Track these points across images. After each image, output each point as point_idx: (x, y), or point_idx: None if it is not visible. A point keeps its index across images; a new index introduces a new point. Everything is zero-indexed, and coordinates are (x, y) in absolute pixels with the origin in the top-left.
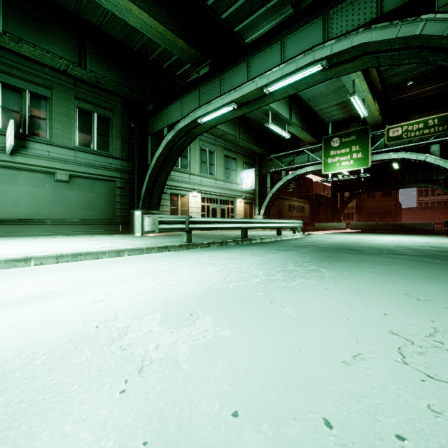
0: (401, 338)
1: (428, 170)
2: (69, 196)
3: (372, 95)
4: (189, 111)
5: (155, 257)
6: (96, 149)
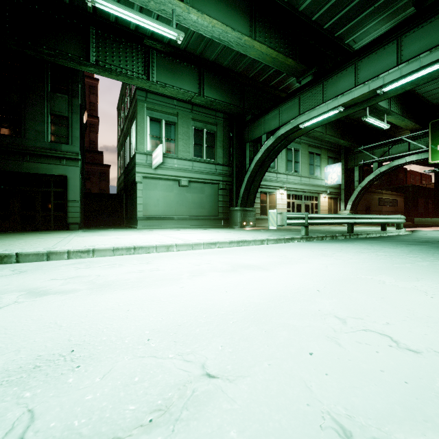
0: None
1: None
2: (188, 197)
3: None
4: (287, 118)
5: (297, 245)
6: (205, 158)
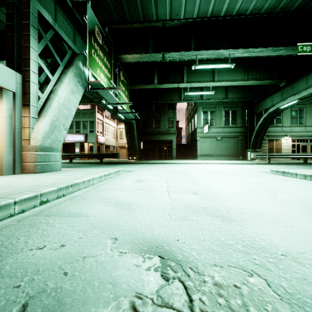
0: None
1: None
2: (221, 145)
3: None
4: (275, 102)
5: (254, 165)
6: (230, 125)
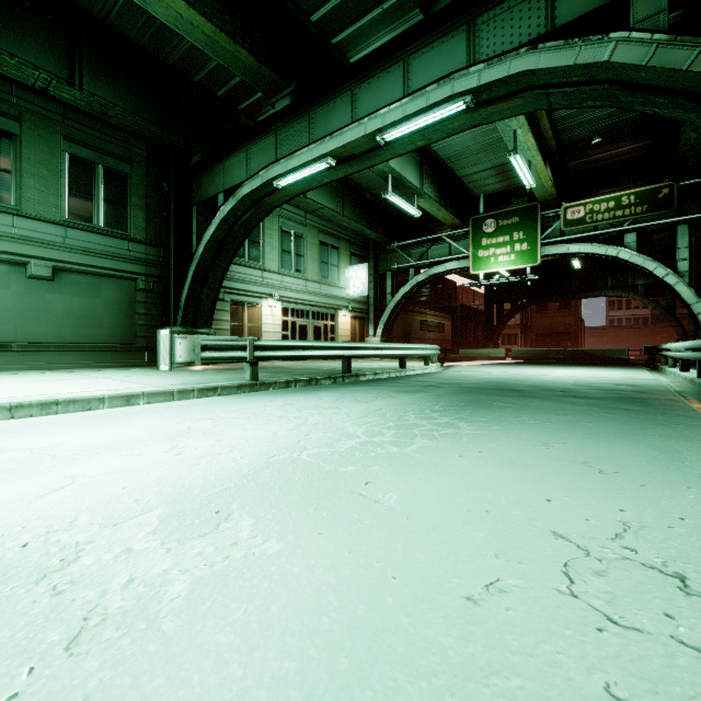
0: (570, 544)
1: (622, 271)
2: (53, 303)
3: (543, 156)
4: (259, 168)
5: (191, 406)
6: (102, 225)
